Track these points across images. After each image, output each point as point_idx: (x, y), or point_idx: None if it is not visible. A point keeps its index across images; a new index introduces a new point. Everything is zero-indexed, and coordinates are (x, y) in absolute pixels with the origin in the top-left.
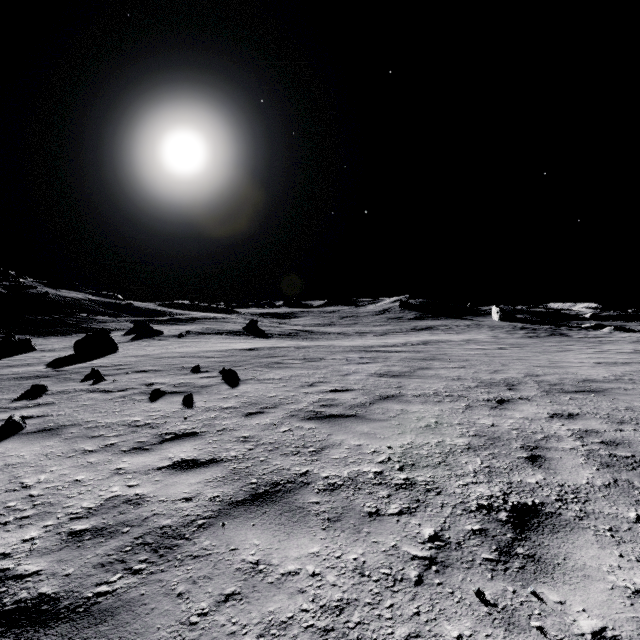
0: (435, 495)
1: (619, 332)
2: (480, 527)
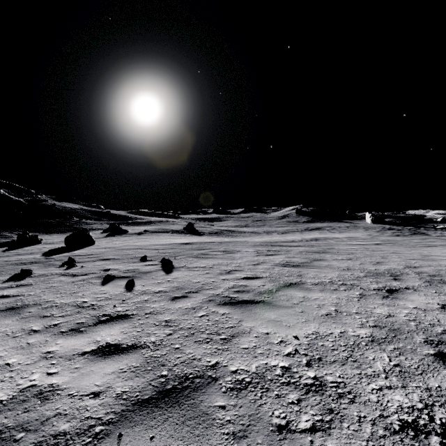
0: (349, 403)
1: None
2: None
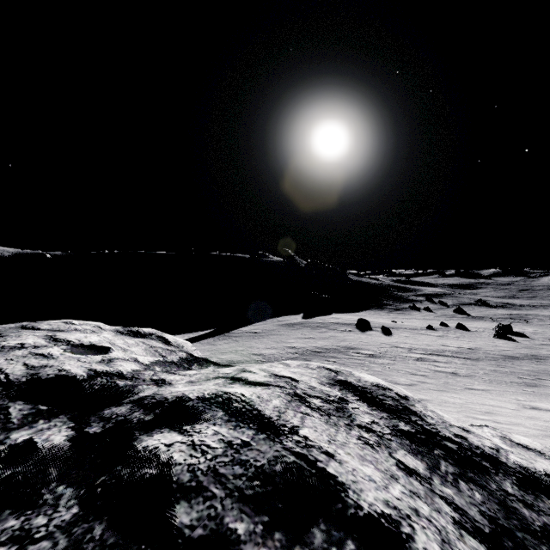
0: None
1: None
2: None
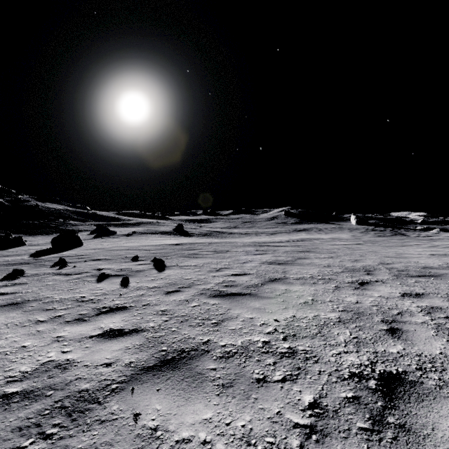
0: (313, 363)
1: (444, 232)
2: (353, 395)
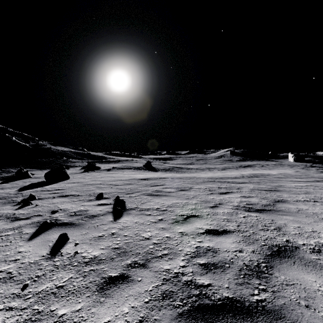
0: None
1: None
2: None
